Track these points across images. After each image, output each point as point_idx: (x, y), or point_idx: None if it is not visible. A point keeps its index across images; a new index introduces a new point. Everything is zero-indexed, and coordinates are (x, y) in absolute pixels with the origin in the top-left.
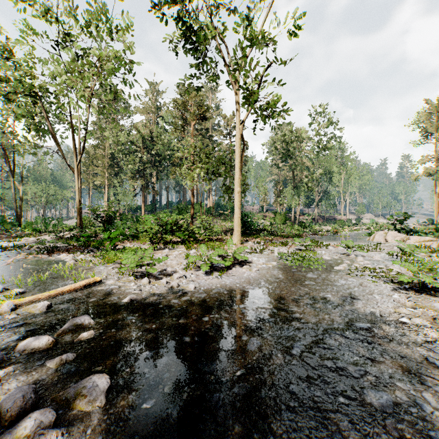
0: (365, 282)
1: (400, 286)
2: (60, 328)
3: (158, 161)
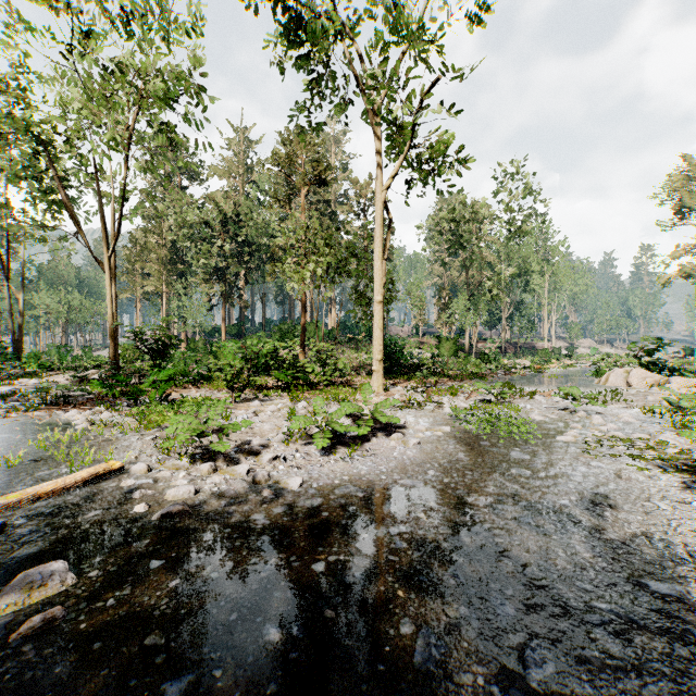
0: (625, 469)
1: (695, 479)
2: None
3: (249, 254)
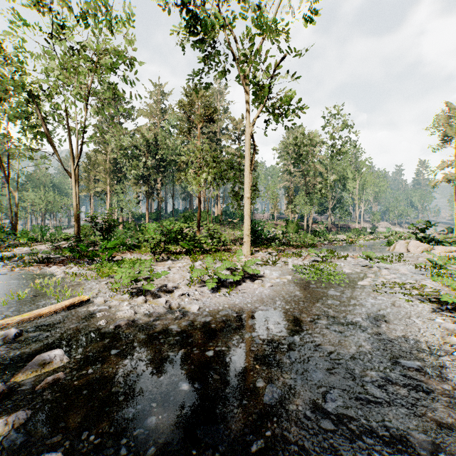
0: (398, 301)
1: (440, 306)
2: (22, 367)
3: (163, 166)
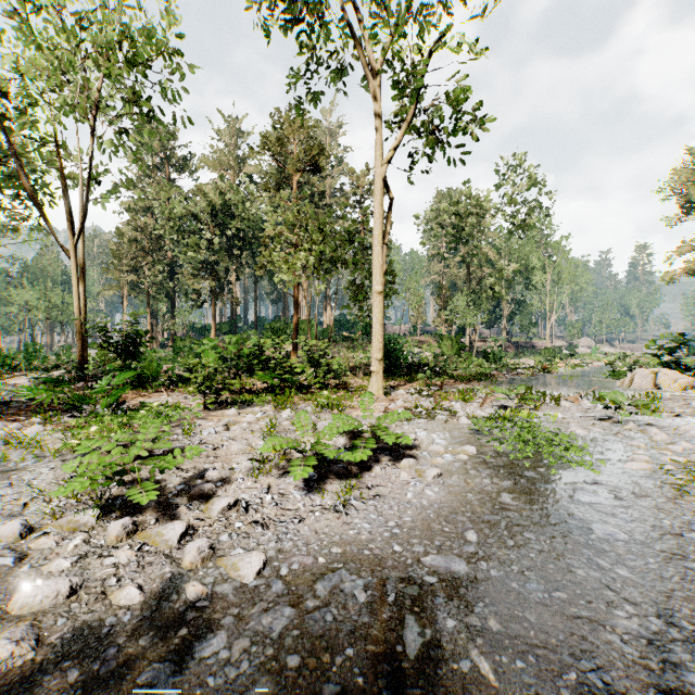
0: None
1: None
2: None
3: (239, 248)
